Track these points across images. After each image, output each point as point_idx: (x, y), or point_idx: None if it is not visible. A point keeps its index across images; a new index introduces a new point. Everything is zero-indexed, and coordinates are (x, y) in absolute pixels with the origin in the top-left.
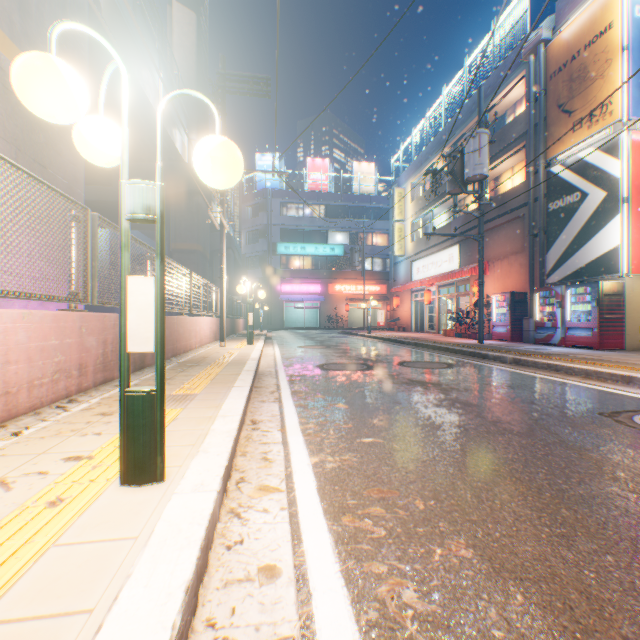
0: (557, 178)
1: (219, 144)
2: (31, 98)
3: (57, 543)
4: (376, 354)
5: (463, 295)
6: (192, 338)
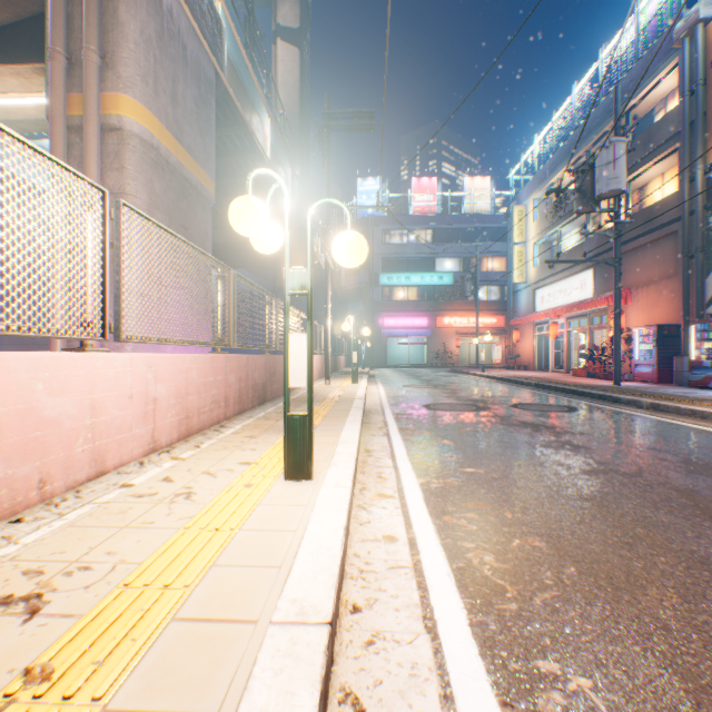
0: None
1: (352, 239)
2: (240, 226)
3: (261, 503)
4: (488, 395)
5: (598, 328)
6: None
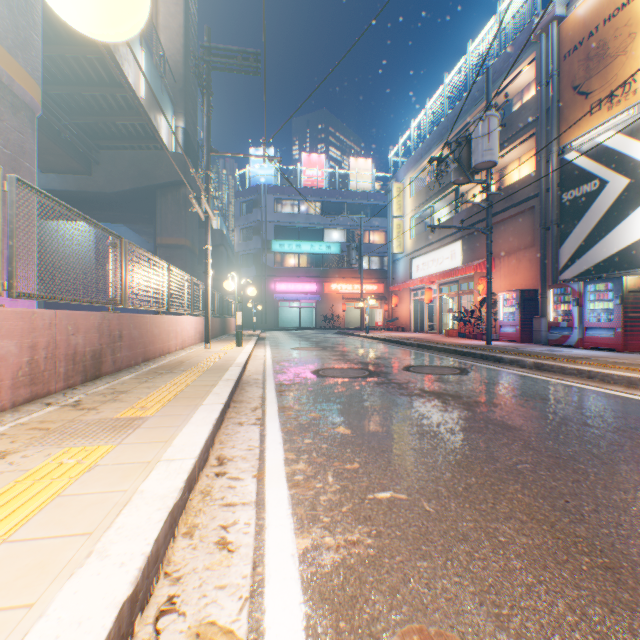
0: (572, 166)
1: None
2: None
3: None
4: (377, 357)
5: (466, 293)
6: (171, 339)
